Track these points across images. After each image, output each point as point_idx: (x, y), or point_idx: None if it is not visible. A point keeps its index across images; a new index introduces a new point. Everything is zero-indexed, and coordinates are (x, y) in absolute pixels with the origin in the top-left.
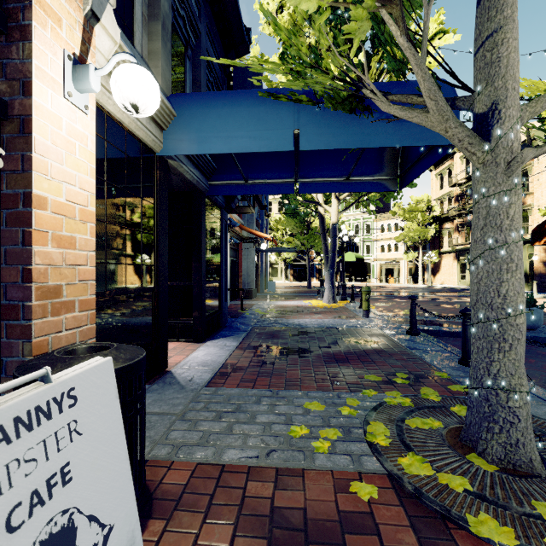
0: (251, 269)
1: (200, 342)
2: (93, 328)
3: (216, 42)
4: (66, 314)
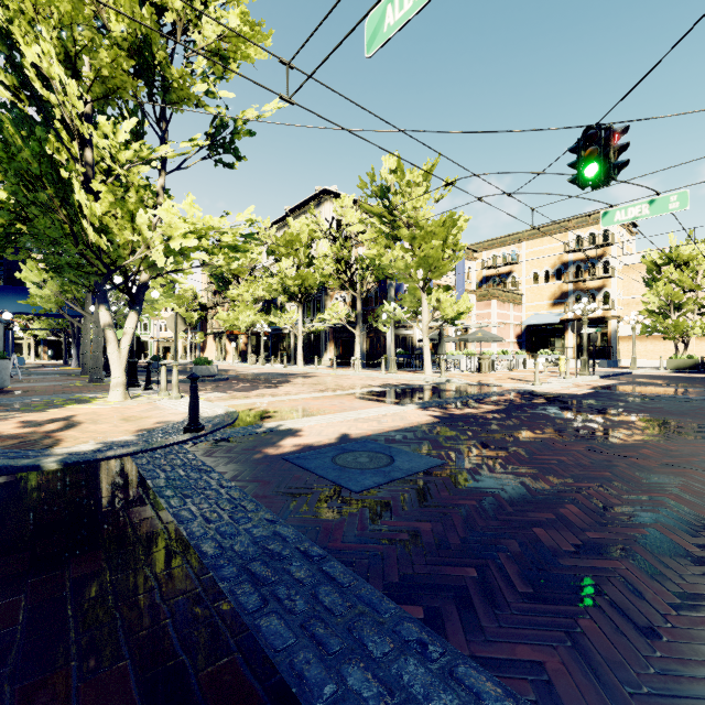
0: None
1: None
2: None
3: None
4: None
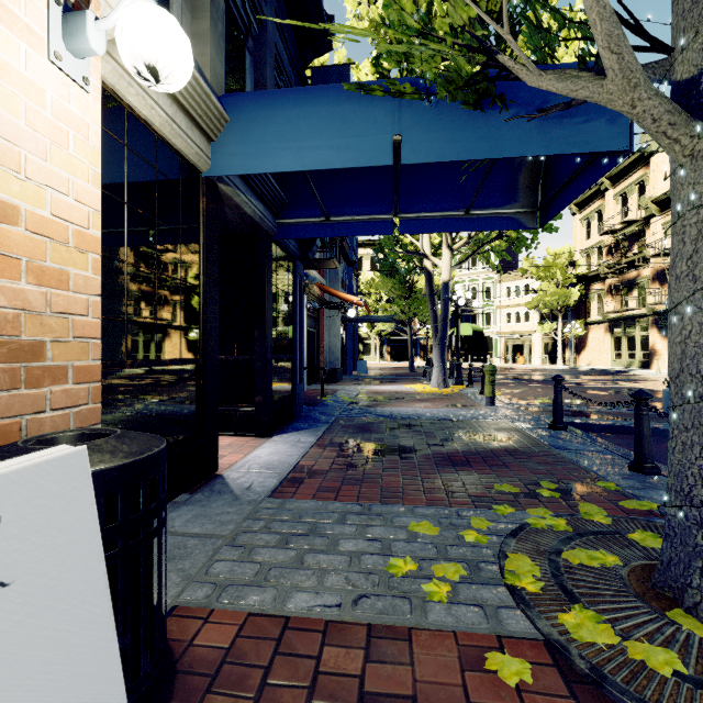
0: (335, 343)
1: (264, 437)
2: (98, 410)
3: (287, 34)
4: (53, 386)
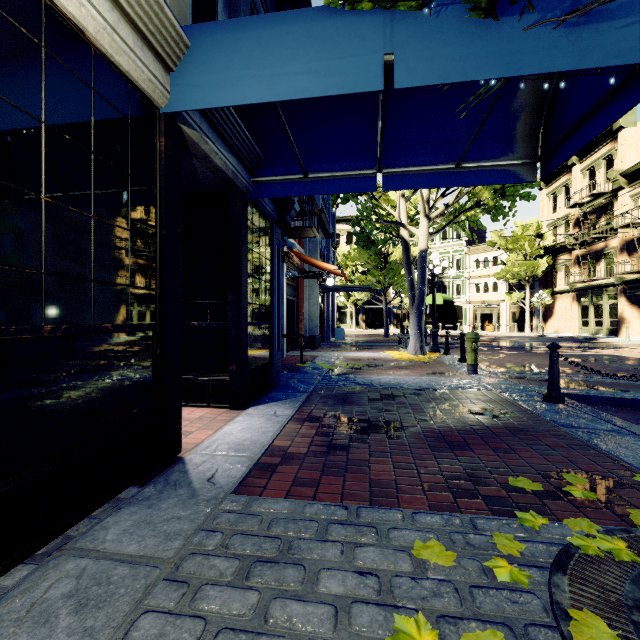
0: (314, 311)
1: (238, 408)
2: None
3: None
4: None
